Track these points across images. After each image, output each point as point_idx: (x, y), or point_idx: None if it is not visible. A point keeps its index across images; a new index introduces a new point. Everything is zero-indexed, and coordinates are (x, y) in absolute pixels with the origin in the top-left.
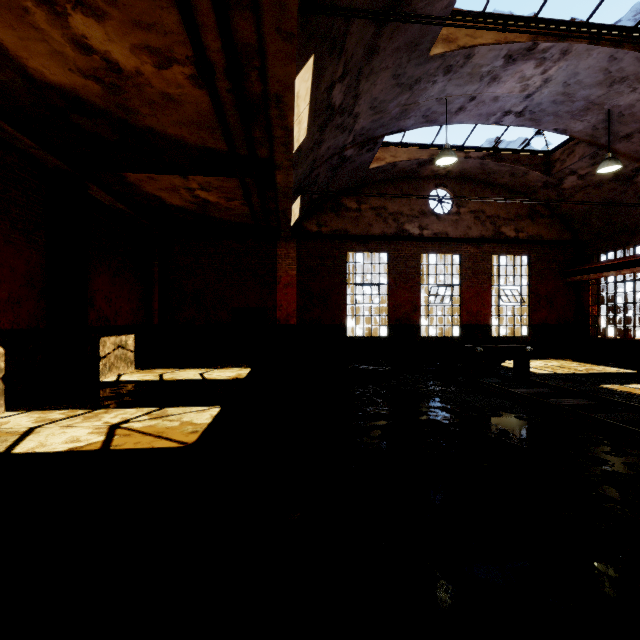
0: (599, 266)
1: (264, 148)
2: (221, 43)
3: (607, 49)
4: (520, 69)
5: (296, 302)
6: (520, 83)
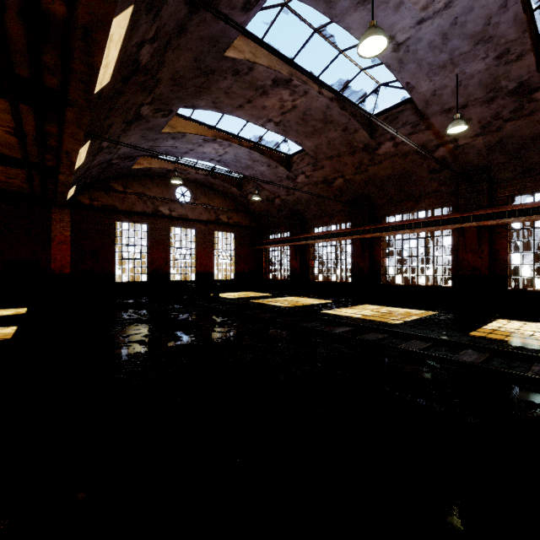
0: (265, 242)
1: (52, 162)
2: (34, 128)
3: (247, 149)
4: (212, 145)
5: (70, 256)
6: (214, 150)
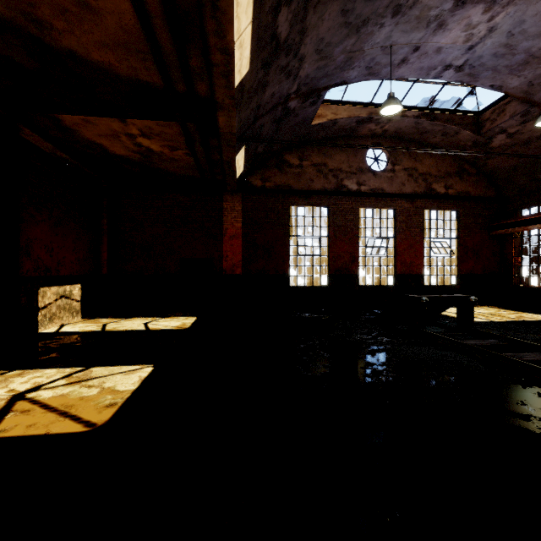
0: (524, 220)
1: (203, 83)
2: None
3: None
4: (468, 14)
5: (241, 253)
6: (465, 32)
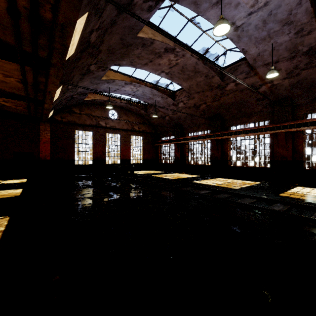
0: (160, 141)
1: (41, 97)
2: (32, 79)
3: (149, 88)
4: (130, 86)
5: (50, 150)
6: (131, 89)
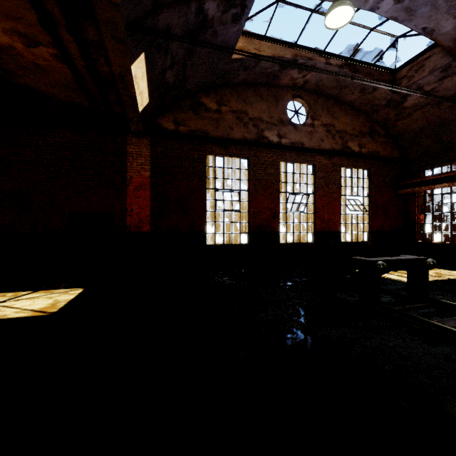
0: (431, 179)
1: None
2: None
3: None
4: None
5: (150, 207)
6: None
